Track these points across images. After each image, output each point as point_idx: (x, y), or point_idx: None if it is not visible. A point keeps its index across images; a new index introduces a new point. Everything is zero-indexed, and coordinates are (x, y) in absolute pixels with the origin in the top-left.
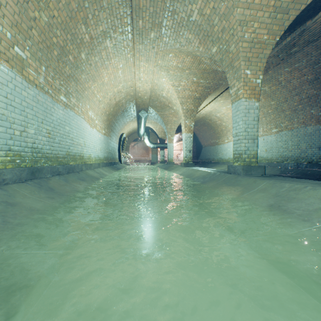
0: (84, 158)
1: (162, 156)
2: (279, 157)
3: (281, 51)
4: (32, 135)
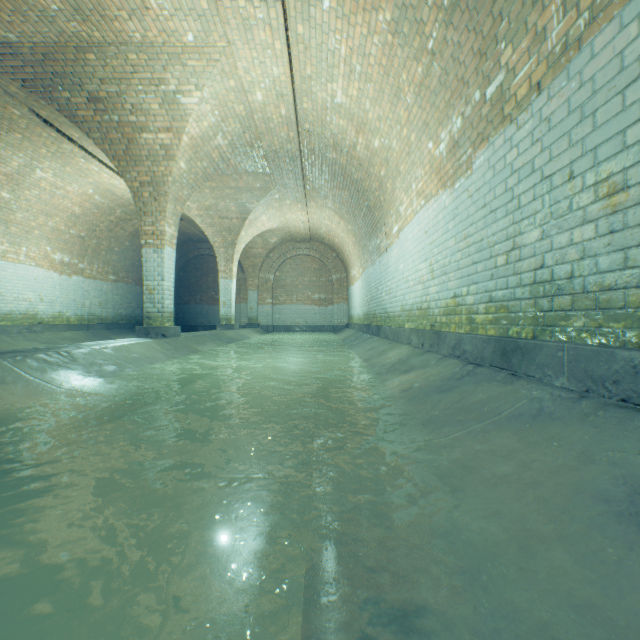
0: None
1: None
2: None
3: None
4: (533, 246)
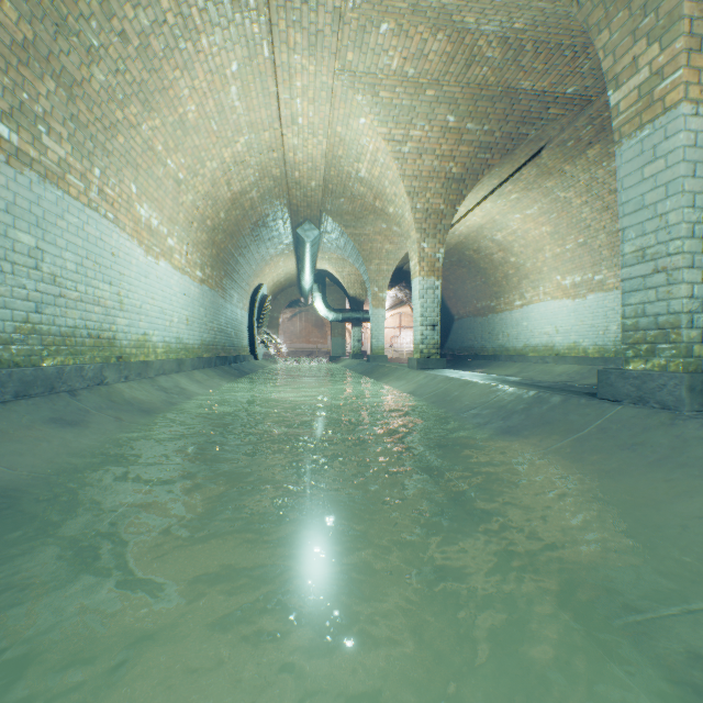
0: (118, 344)
1: (357, 341)
2: None
3: None
4: None
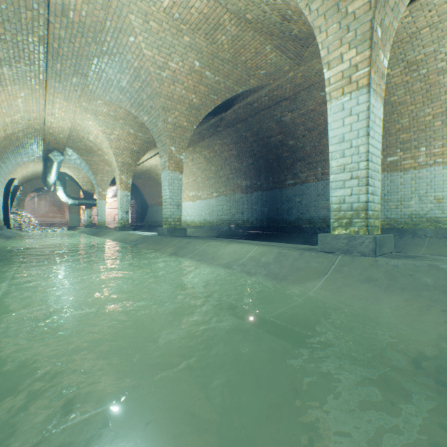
0: None
1: (89, 217)
2: (219, 220)
3: (210, 128)
4: None
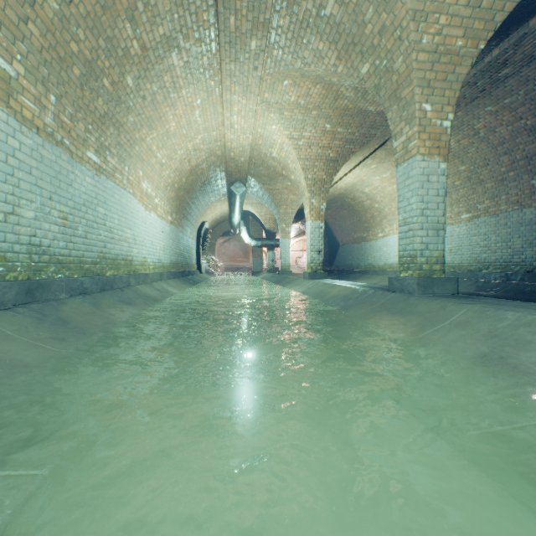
0: (134, 263)
1: (271, 260)
2: (474, 262)
3: (481, 76)
4: (29, 220)
